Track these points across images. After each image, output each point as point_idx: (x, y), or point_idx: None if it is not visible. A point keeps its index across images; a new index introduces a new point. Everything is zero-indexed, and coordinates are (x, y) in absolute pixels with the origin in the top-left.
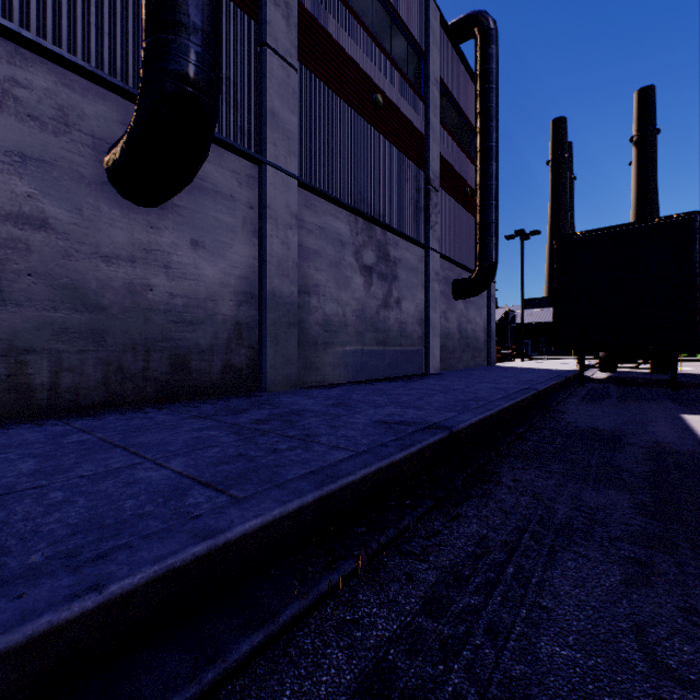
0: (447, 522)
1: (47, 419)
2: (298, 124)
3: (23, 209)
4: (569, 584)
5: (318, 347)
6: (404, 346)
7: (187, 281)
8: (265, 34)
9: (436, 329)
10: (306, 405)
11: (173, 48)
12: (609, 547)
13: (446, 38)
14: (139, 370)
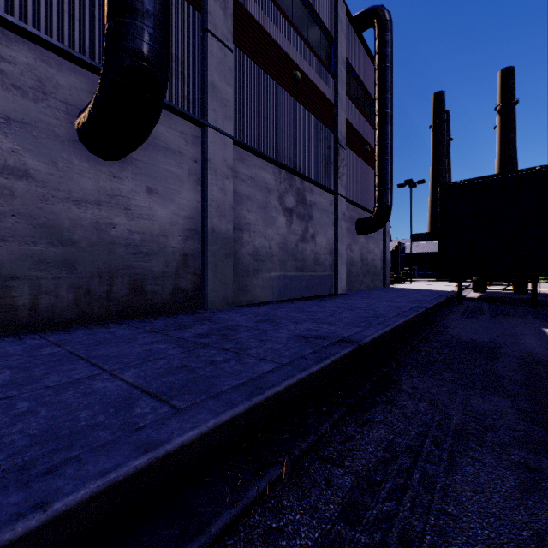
0: (359, 427)
1: (27, 333)
2: (233, 94)
3: (8, 162)
4: (469, 490)
5: (249, 273)
6: (317, 272)
7: (143, 220)
8: (206, 22)
9: (343, 258)
10: (239, 321)
11: (130, 30)
12: (501, 452)
13: (351, 27)
14: (104, 292)
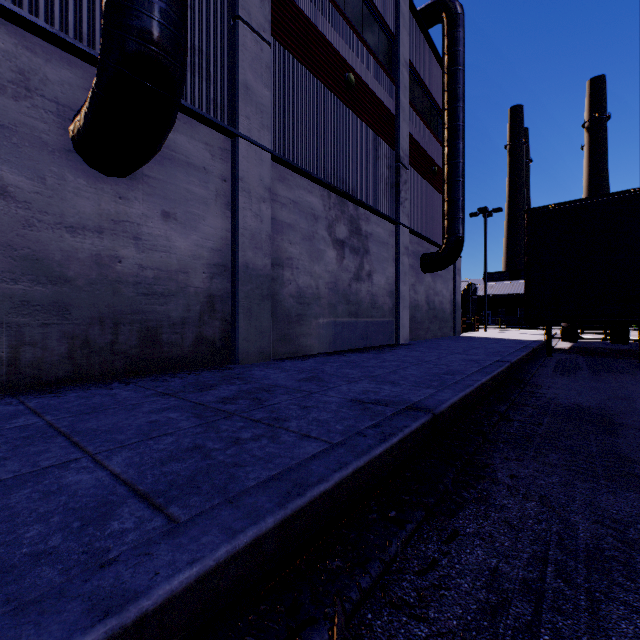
0: (444, 544)
1: (4, 396)
2: (271, 98)
3: None
4: None
5: (292, 319)
6: (375, 317)
7: (158, 253)
8: (238, 7)
9: (406, 301)
10: (278, 379)
11: (134, 2)
12: None
13: (415, 23)
14: (107, 343)
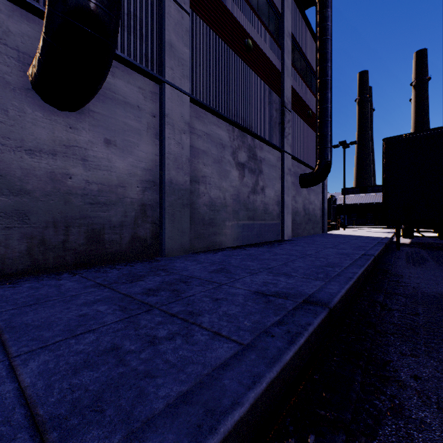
0: None
1: None
2: (190, 55)
3: None
4: None
5: (205, 222)
6: (266, 220)
7: (101, 171)
8: None
9: (289, 208)
10: (194, 271)
11: None
12: None
13: (295, 5)
14: (59, 242)
